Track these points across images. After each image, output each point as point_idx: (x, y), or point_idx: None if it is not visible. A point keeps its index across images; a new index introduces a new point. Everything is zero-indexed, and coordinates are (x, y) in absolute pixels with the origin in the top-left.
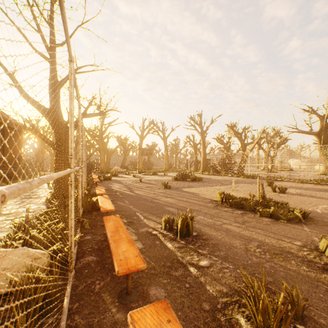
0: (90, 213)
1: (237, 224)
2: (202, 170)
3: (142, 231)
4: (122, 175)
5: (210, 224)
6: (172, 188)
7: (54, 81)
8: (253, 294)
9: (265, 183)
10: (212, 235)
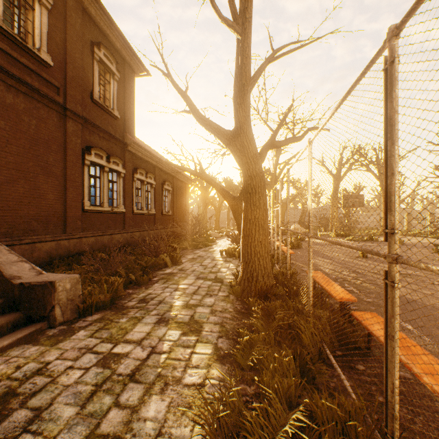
0: (350, 367)
1: None
2: None
3: None
4: None
5: None
6: None
7: (245, 73)
8: None
9: None
10: None
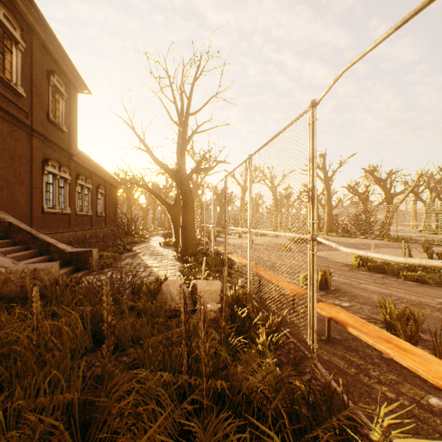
0: None
1: (375, 285)
2: (326, 231)
3: None
4: (223, 235)
5: (346, 283)
6: (293, 251)
7: (184, 145)
8: (385, 311)
9: (420, 249)
10: (350, 290)
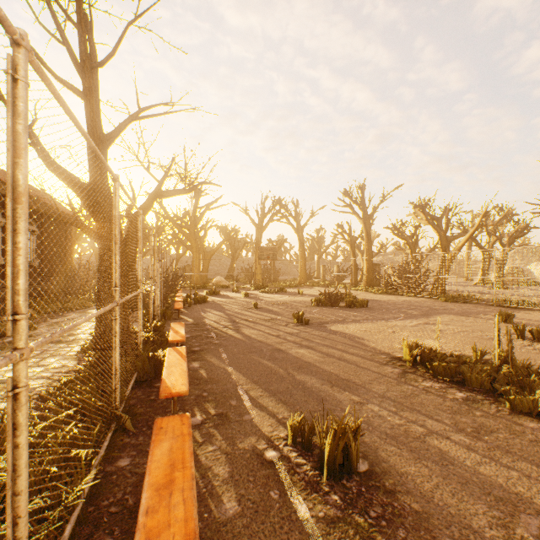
0: (150, 386)
1: (462, 438)
2: (365, 285)
3: (243, 450)
4: (226, 293)
5: (397, 432)
6: (311, 323)
7: (93, 133)
8: None
9: (493, 315)
10: (408, 476)
